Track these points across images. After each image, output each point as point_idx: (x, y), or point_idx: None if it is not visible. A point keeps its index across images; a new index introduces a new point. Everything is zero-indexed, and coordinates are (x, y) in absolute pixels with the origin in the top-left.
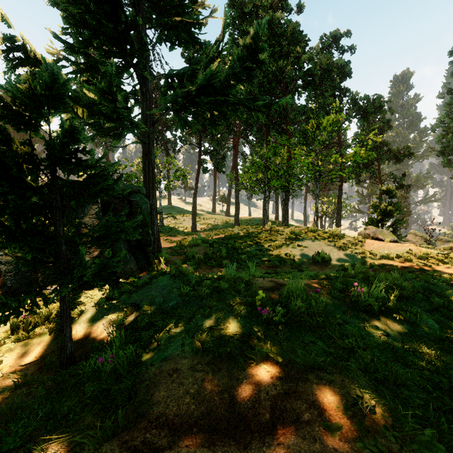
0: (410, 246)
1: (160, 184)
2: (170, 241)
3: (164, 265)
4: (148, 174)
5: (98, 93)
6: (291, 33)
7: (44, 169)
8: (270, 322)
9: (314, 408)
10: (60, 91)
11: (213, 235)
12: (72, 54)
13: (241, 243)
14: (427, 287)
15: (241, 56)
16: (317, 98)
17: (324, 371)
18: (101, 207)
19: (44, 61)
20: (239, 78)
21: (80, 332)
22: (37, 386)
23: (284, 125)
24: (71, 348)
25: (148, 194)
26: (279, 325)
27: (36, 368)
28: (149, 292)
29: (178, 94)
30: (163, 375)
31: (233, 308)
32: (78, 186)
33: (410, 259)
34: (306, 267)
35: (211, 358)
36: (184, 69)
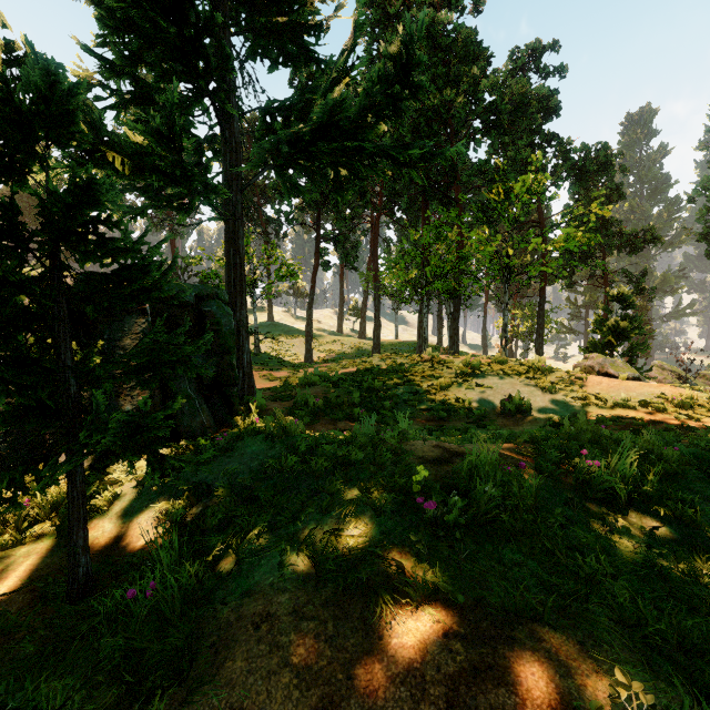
0: (663, 387)
1: (255, 287)
2: (271, 377)
3: (256, 417)
4: (235, 270)
5: (151, 136)
6: (463, 45)
7: (36, 249)
8: (438, 524)
9: (532, 704)
10: (65, 111)
11: (338, 368)
12: (112, 77)
13: (383, 381)
14: (704, 457)
15: (383, 74)
16: (505, 149)
17: (544, 623)
18: (152, 321)
19: (34, 56)
20: (381, 111)
21: (110, 533)
22: (20, 638)
23: (453, 193)
24: (87, 566)
25: (235, 302)
26: (456, 528)
27: (27, 600)
28: (229, 465)
29: (281, 139)
30: (243, 626)
31: (373, 496)
32: (99, 281)
33: (665, 408)
34: (491, 420)
35: (331, 592)
36: (292, 101)
